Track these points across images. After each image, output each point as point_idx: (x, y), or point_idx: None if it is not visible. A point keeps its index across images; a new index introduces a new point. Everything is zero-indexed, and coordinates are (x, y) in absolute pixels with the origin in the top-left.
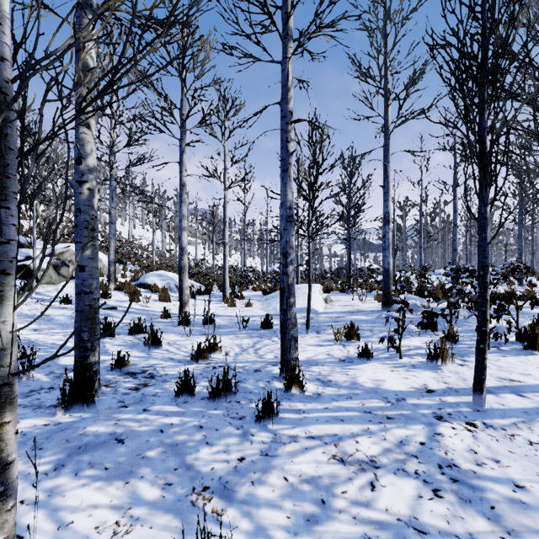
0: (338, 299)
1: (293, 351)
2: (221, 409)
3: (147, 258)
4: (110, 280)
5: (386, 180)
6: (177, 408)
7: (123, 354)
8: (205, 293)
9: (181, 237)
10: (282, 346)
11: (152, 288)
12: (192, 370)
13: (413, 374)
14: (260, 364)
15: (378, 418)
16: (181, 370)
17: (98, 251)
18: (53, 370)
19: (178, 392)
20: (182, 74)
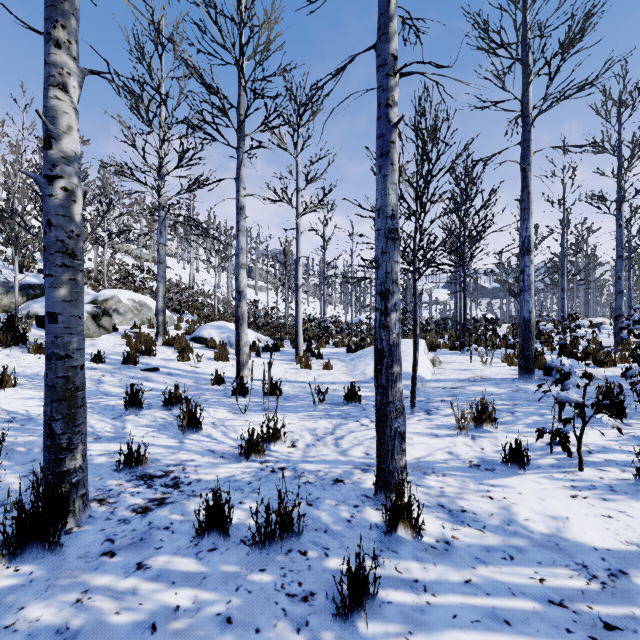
0: (449, 360)
1: (398, 456)
2: (271, 571)
3: (207, 307)
4: (158, 333)
5: (525, 191)
6: (195, 563)
7: (137, 447)
8: (274, 350)
9: (238, 277)
10: (379, 447)
11: (208, 343)
12: (238, 475)
13: (619, 507)
14: (343, 467)
15: (584, 623)
16: (222, 474)
17: (149, 298)
18: (36, 469)
19: (202, 528)
20: (239, 61)
